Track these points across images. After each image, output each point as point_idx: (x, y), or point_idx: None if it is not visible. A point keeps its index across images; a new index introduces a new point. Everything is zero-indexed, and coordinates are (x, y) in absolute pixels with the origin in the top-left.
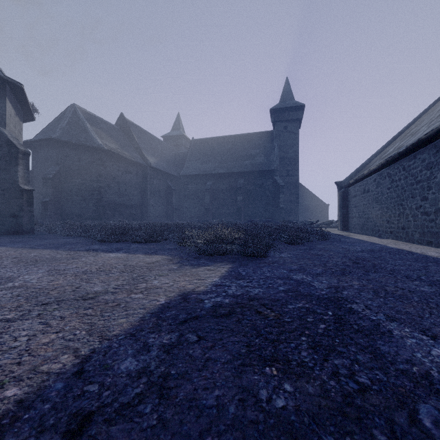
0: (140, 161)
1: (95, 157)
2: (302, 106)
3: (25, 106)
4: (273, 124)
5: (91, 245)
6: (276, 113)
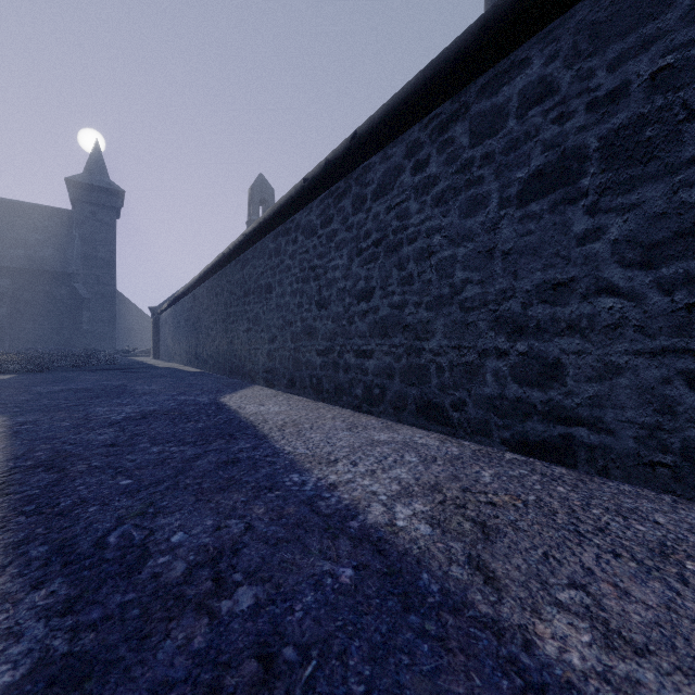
0: None
1: None
2: (122, 192)
3: None
4: (73, 202)
5: None
6: (77, 188)
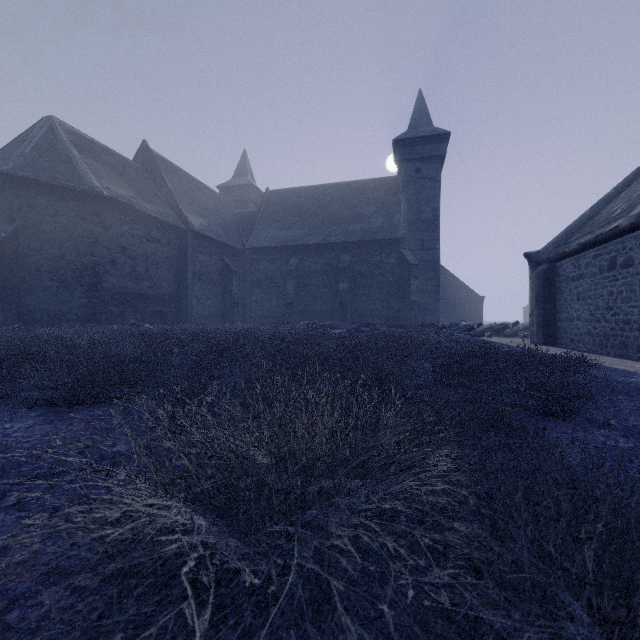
0: (174, 221)
1: (87, 210)
2: (446, 136)
3: None
4: (399, 166)
5: None
6: (402, 147)
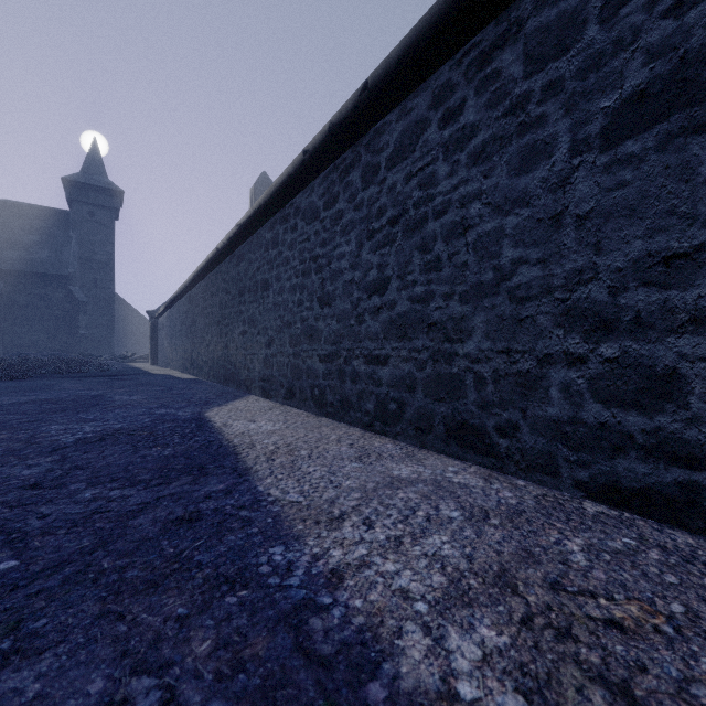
0: None
1: None
2: (121, 192)
3: None
4: (70, 202)
5: None
6: (74, 188)
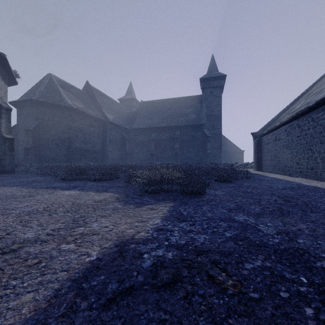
0: (101, 117)
1: (66, 114)
2: (224, 76)
3: (8, 72)
4: (202, 90)
5: (53, 183)
6: (204, 82)
